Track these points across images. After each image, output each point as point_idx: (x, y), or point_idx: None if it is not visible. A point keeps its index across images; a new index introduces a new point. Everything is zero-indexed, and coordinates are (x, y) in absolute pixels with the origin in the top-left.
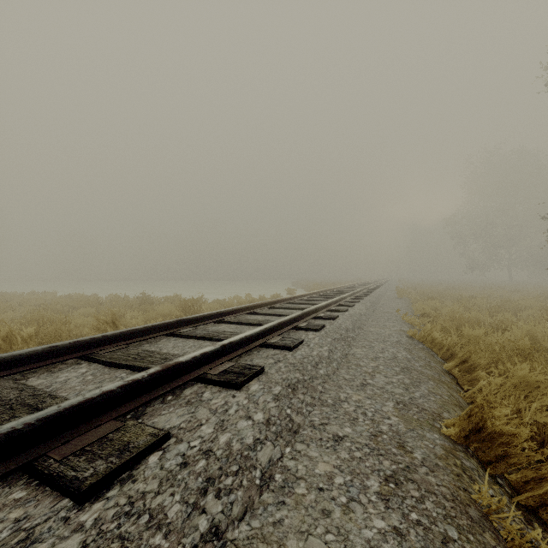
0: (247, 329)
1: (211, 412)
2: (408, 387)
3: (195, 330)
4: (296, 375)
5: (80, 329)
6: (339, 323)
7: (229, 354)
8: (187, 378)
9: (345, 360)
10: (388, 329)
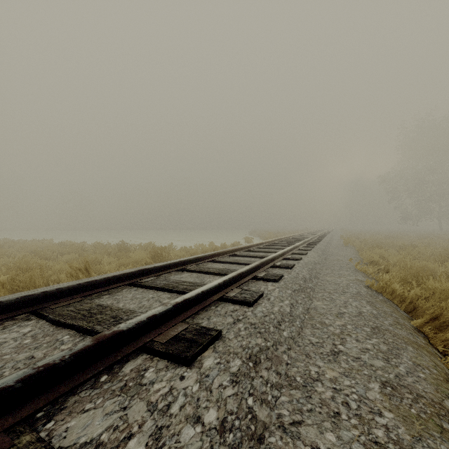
0: (207, 278)
1: (148, 409)
2: (387, 357)
3: (156, 279)
4: (257, 341)
5: (58, 274)
6: (296, 272)
7: (183, 313)
8: (129, 348)
9: (308, 315)
10: (344, 278)
